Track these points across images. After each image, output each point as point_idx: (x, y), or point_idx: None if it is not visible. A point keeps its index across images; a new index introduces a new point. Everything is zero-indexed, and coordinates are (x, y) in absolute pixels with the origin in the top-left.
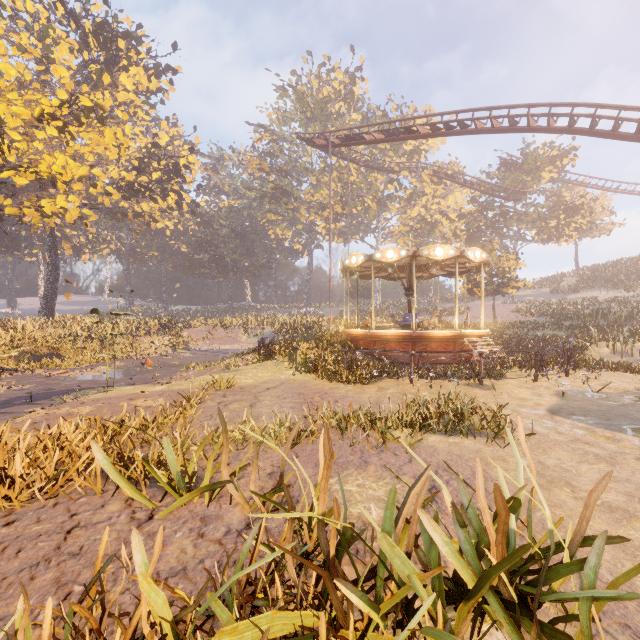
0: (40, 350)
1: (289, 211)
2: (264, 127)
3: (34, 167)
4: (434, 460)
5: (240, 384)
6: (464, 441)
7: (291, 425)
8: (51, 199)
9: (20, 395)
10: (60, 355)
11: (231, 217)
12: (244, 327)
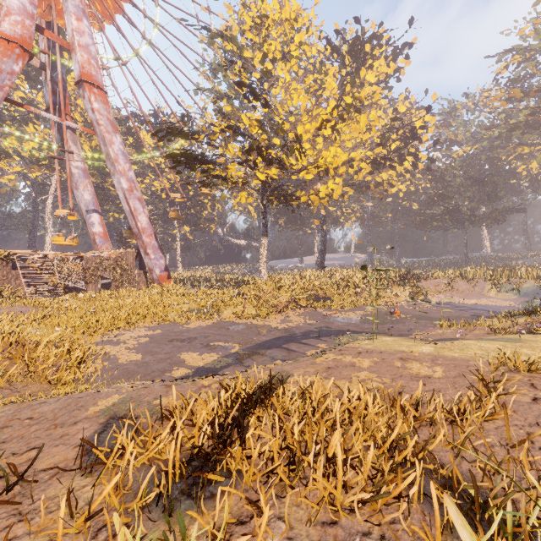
0: (319, 294)
1: None
2: (512, 50)
3: (317, 163)
4: None
5: None
6: None
7: None
8: (325, 185)
9: (311, 329)
10: (330, 298)
11: (466, 165)
12: (491, 280)
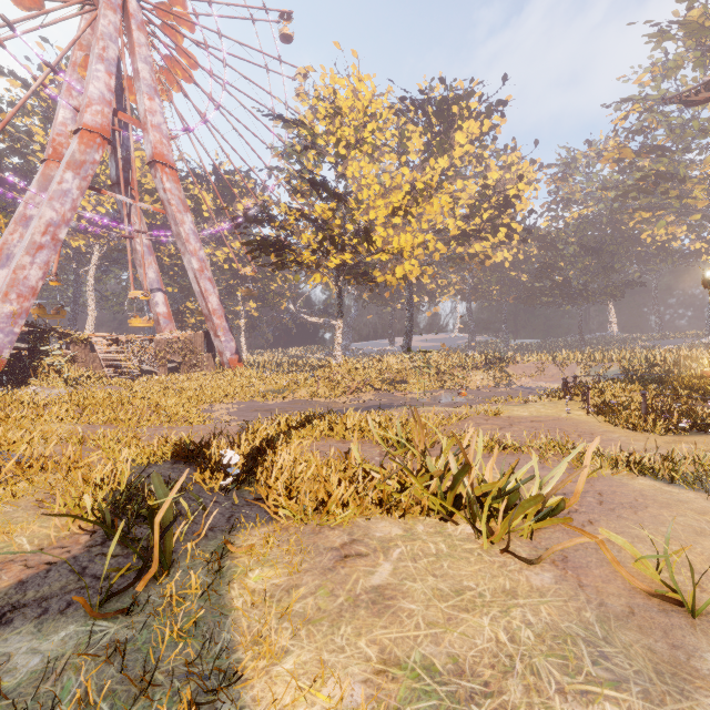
0: (395, 377)
1: (672, 200)
2: (629, 100)
3: (389, 249)
4: (602, 488)
5: (511, 415)
6: (684, 493)
7: (496, 438)
8: (401, 266)
9: (376, 404)
10: (407, 382)
11: (581, 230)
12: (582, 364)
